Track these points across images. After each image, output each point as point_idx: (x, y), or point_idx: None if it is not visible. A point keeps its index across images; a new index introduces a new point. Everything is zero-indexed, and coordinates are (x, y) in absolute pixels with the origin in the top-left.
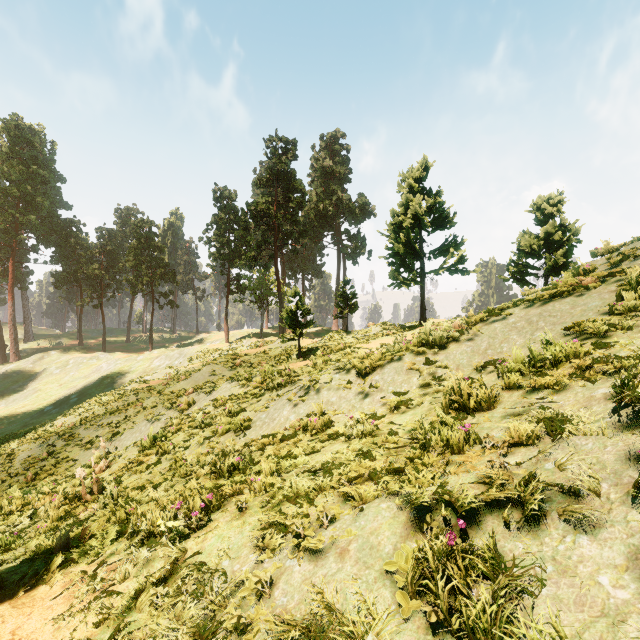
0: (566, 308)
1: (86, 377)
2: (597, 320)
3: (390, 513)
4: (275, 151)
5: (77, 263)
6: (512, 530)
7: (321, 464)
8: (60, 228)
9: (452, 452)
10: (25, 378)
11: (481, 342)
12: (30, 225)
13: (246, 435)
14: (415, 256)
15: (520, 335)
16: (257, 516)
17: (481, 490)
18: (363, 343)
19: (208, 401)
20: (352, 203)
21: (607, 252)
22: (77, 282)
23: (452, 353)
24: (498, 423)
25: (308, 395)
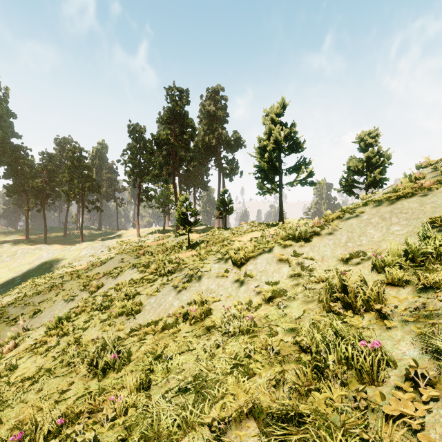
0: (415, 206)
1: (30, 263)
2: None
3: None
4: (173, 97)
5: (24, 178)
6: None
7: (193, 377)
8: (11, 151)
9: (359, 380)
10: None
11: (341, 236)
12: None
13: (135, 319)
14: (276, 172)
15: (376, 229)
16: None
17: None
18: (237, 237)
19: (113, 284)
20: (229, 137)
21: (429, 164)
22: (24, 192)
23: (316, 245)
24: (401, 331)
25: (191, 282)
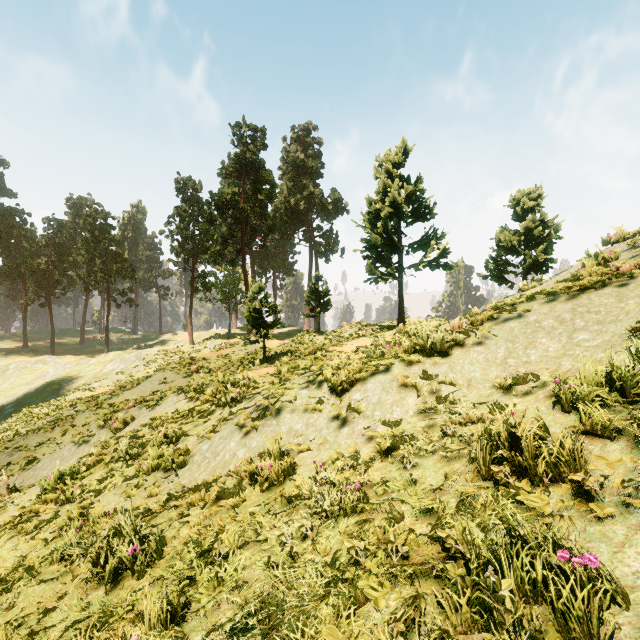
0: (610, 301)
1: (29, 383)
2: None
3: None
4: (242, 139)
5: (20, 256)
6: None
7: (260, 602)
8: None
9: (562, 632)
10: None
11: (496, 347)
12: None
13: (177, 478)
14: (393, 249)
15: (552, 338)
16: None
17: None
18: (337, 345)
19: (147, 419)
20: (324, 198)
21: (622, 239)
22: (20, 278)
23: (458, 362)
24: (622, 526)
25: (264, 419)
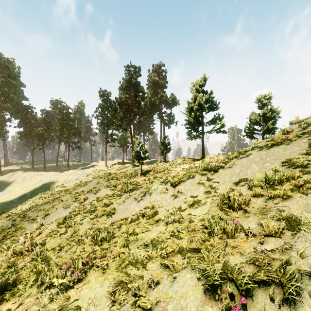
0: (281, 151)
1: (35, 184)
2: (300, 158)
3: (193, 282)
4: (130, 72)
5: (31, 127)
6: (276, 303)
7: (151, 240)
8: (22, 110)
9: (227, 237)
10: (4, 185)
11: (236, 169)
12: (7, 108)
13: (112, 218)
14: (199, 124)
15: (257, 165)
16: (112, 276)
17: (251, 269)
18: (173, 168)
19: (94, 198)
20: (168, 98)
21: (298, 122)
22: (31, 136)
23: (221, 174)
24: (252, 218)
25: (145, 196)
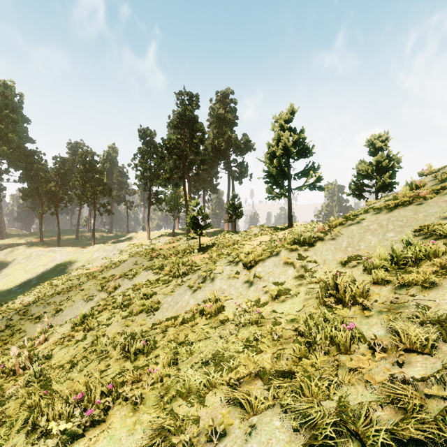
0: (410, 214)
1: (45, 265)
2: (442, 224)
3: (285, 435)
4: (183, 102)
5: (38, 182)
6: None
7: (213, 355)
8: (26, 156)
9: (338, 351)
10: None
11: (342, 241)
12: (3, 154)
13: (155, 316)
14: (284, 177)
15: (374, 236)
16: (148, 418)
17: (387, 413)
18: (247, 240)
19: (129, 285)
20: (238, 140)
21: (431, 172)
22: (38, 196)
23: (319, 250)
24: (376, 319)
25: (205, 283)
